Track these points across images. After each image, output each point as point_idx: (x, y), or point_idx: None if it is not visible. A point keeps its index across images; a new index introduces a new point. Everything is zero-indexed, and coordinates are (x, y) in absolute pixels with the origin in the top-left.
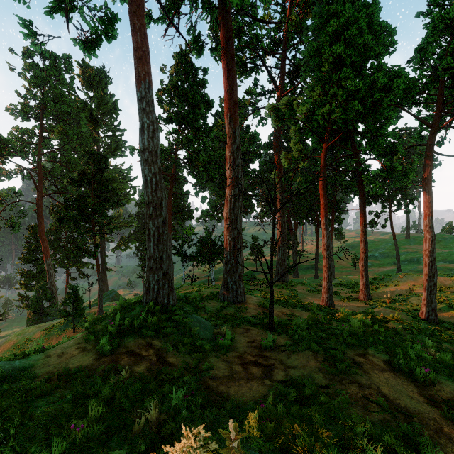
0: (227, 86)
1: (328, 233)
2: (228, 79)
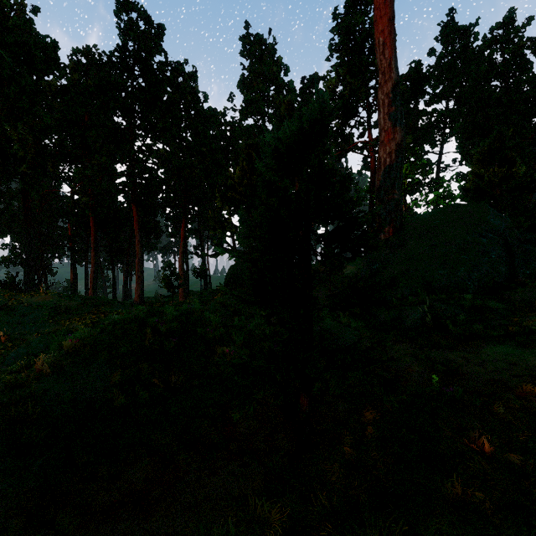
0: (26, 212)
1: (87, 276)
2: (26, 209)
